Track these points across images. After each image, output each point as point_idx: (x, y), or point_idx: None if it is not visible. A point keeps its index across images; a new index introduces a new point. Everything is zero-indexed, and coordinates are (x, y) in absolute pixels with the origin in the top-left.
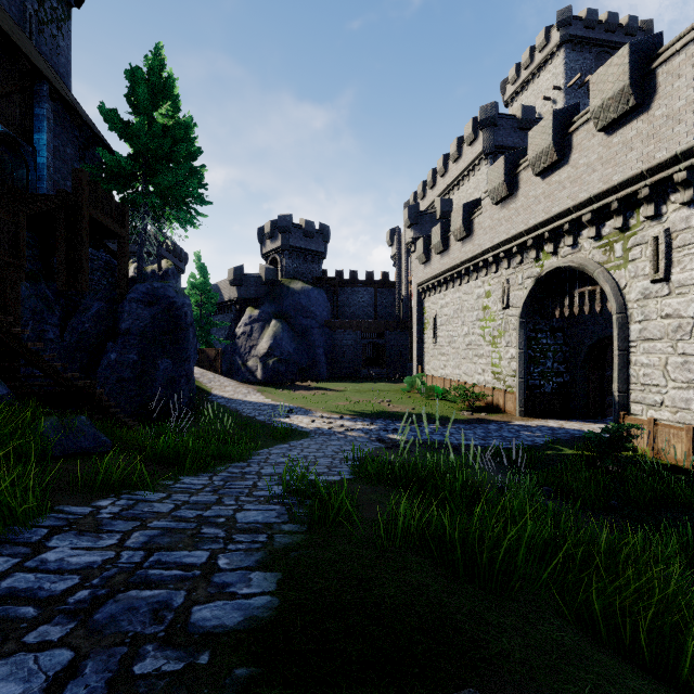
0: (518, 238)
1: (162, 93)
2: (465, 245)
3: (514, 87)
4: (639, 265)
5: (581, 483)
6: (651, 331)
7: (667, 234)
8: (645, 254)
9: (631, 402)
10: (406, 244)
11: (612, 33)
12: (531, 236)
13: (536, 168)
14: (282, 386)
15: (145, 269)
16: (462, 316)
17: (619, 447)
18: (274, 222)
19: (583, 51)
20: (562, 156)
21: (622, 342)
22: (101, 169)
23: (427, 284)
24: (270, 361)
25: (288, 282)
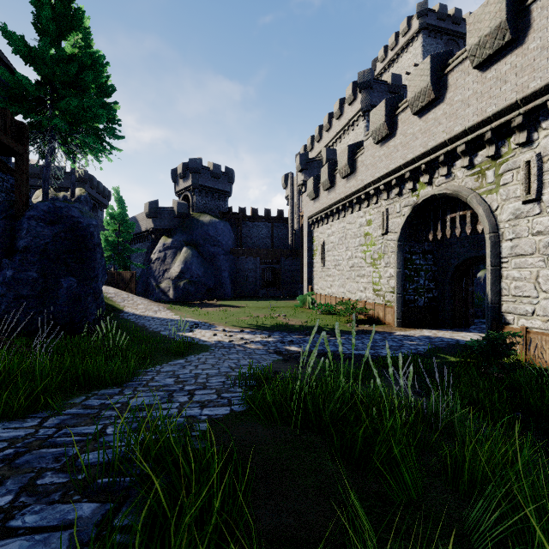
0: (397, 171)
1: (70, 25)
2: (349, 181)
3: (383, 64)
4: (510, 188)
5: (481, 393)
6: (522, 247)
7: (539, 158)
8: (517, 178)
9: (503, 313)
10: (297, 186)
11: (457, 25)
12: (409, 169)
13: (414, 107)
14: (191, 304)
15: (57, 195)
16: (346, 242)
17: (500, 354)
18: (186, 164)
19: (436, 37)
20: (438, 95)
21: (495, 258)
22: (4, 91)
23: (316, 217)
24: (181, 283)
25: (198, 215)
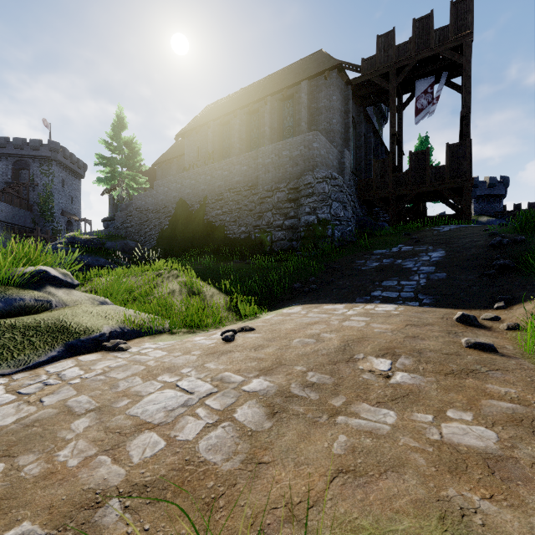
0: None
1: None
2: None
3: None
4: None
5: None
6: None
7: None
8: None
9: None
10: None
11: None
12: None
13: None
14: None
15: None
16: None
17: None
18: None
19: None
20: None
21: None
22: None
23: None
24: None
25: (476, 217)
